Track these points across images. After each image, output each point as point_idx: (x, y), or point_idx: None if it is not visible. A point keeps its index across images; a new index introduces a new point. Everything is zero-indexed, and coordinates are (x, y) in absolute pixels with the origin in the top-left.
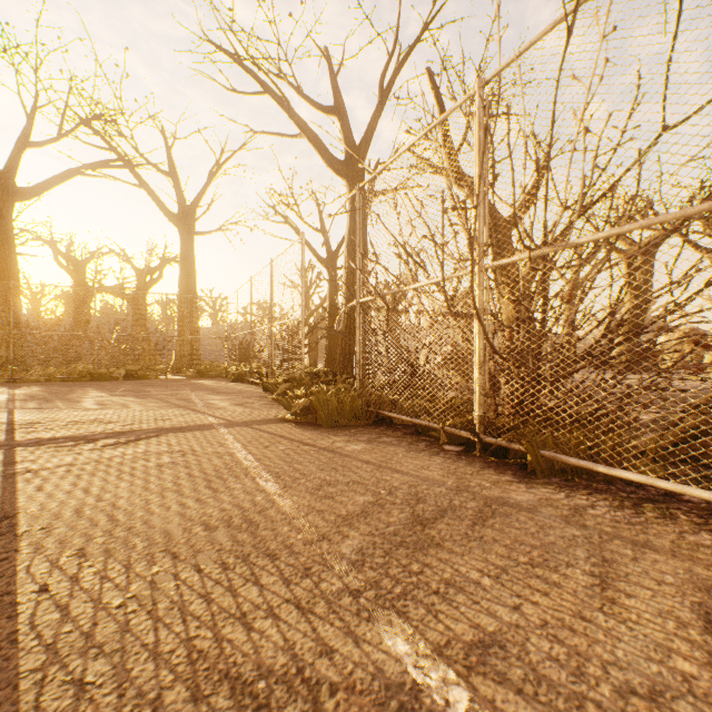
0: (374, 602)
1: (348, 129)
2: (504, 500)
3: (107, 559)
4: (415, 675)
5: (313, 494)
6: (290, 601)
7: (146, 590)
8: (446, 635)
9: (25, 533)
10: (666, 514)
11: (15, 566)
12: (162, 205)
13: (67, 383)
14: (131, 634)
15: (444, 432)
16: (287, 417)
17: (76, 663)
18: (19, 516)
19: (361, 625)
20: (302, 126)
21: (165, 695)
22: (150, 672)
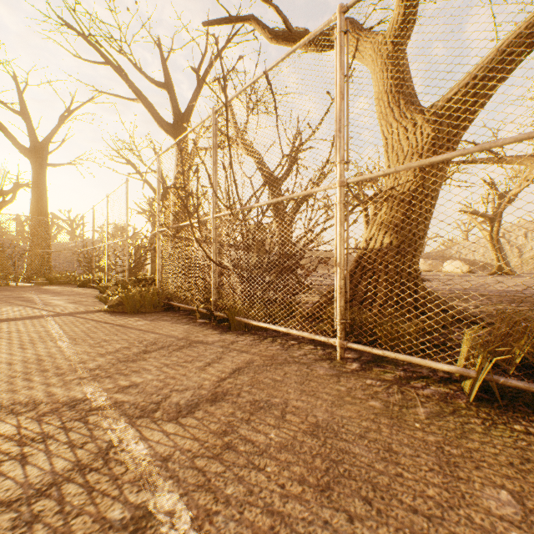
0: (90, 380)
1: (175, 101)
2: (202, 341)
3: None
4: (89, 396)
5: (91, 346)
6: (45, 384)
7: None
8: (116, 385)
9: None
10: (273, 341)
11: None
12: (14, 139)
13: None
14: None
15: (199, 311)
16: (104, 308)
17: None
18: None
19: (76, 387)
20: (138, 94)
21: None
22: None
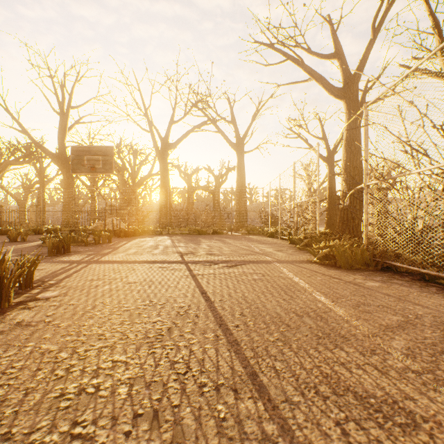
0: (434, 381)
1: (345, 65)
2: None
3: (255, 319)
4: None
5: (354, 308)
6: (369, 364)
7: (281, 337)
8: None
9: (214, 301)
10: None
11: (218, 314)
12: (228, 140)
13: (189, 235)
14: (286, 355)
15: None
16: (314, 260)
17: (267, 360)
18: (207, 293)
19: (429, 392)
20: (311, 73)
21: (318, 387)
22: (305, 374)
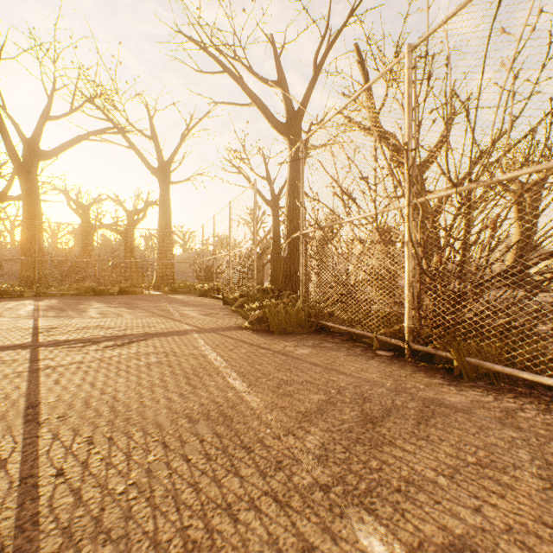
0: (343, 498)
1: (289, 98)
2: (440, 401)
3: (110, 446)
4: None
5: (274, 392)
6: (268, 493)
7: (143, 477)
8: (417, 536)
9: (45, 421)
10: None
11: (37, 451)
12: (146, 161)
13: (76, 297)
14: (133, 521)
15: (376, 339)
16: (245, 325)
17: (87, 548)
18: (41, 406)
19: (335, 522)
20: (252, 96)
21: None
22: None
